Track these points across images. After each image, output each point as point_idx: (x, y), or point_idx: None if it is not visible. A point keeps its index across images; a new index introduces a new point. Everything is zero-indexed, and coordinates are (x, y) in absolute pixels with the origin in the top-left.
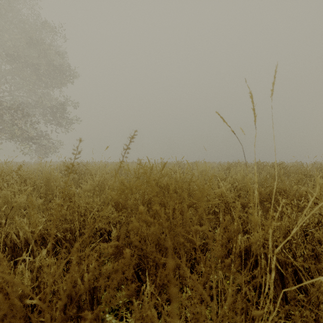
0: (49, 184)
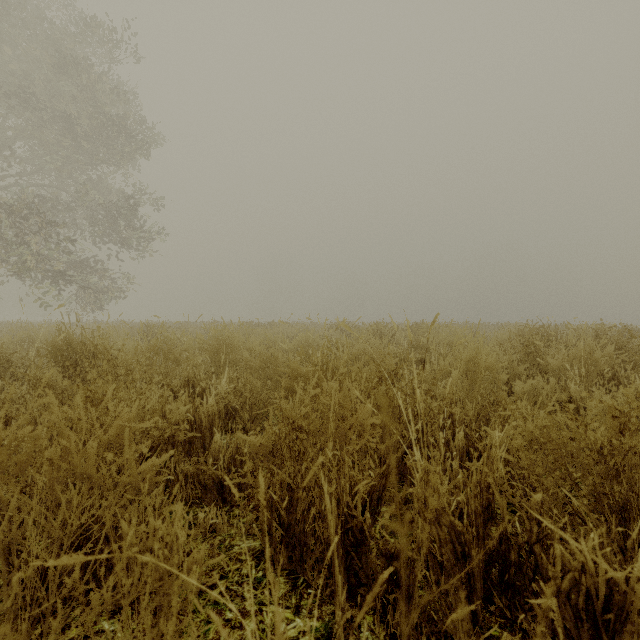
0: None
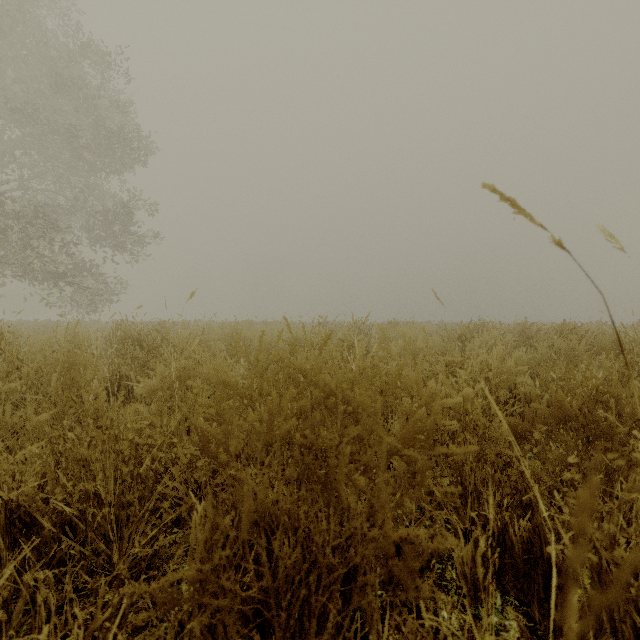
0: (72, 375)
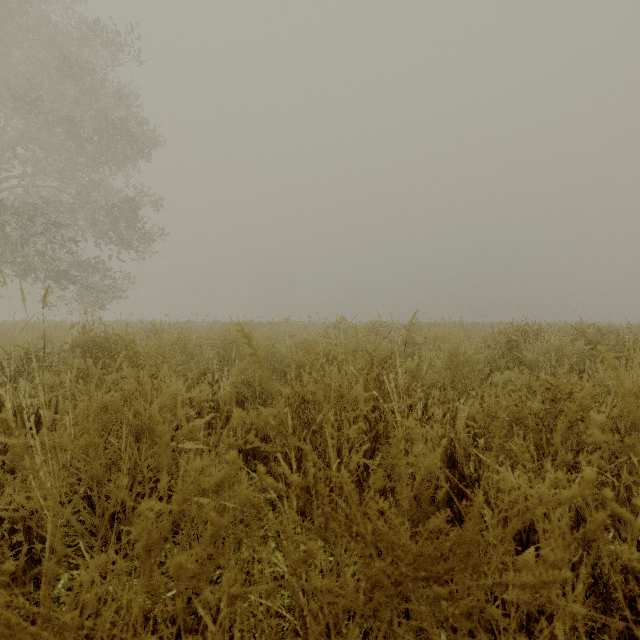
0: None
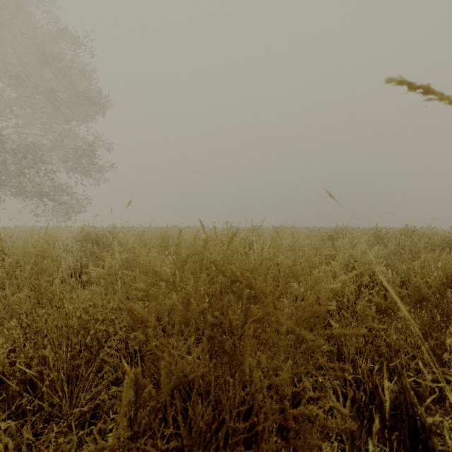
0: (44, 265)
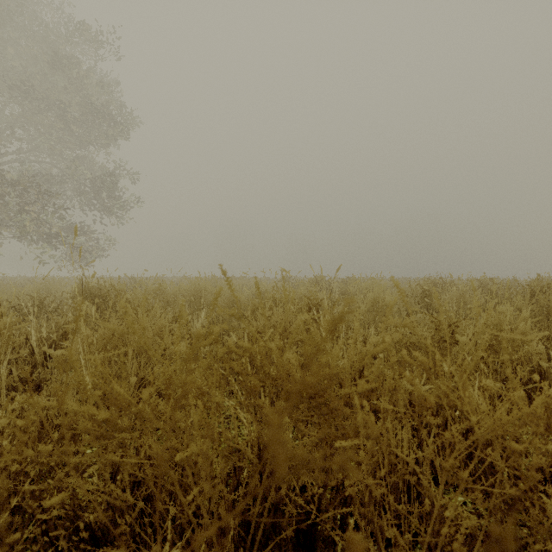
0: None
